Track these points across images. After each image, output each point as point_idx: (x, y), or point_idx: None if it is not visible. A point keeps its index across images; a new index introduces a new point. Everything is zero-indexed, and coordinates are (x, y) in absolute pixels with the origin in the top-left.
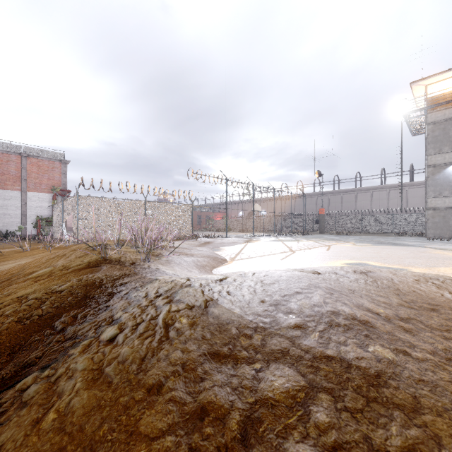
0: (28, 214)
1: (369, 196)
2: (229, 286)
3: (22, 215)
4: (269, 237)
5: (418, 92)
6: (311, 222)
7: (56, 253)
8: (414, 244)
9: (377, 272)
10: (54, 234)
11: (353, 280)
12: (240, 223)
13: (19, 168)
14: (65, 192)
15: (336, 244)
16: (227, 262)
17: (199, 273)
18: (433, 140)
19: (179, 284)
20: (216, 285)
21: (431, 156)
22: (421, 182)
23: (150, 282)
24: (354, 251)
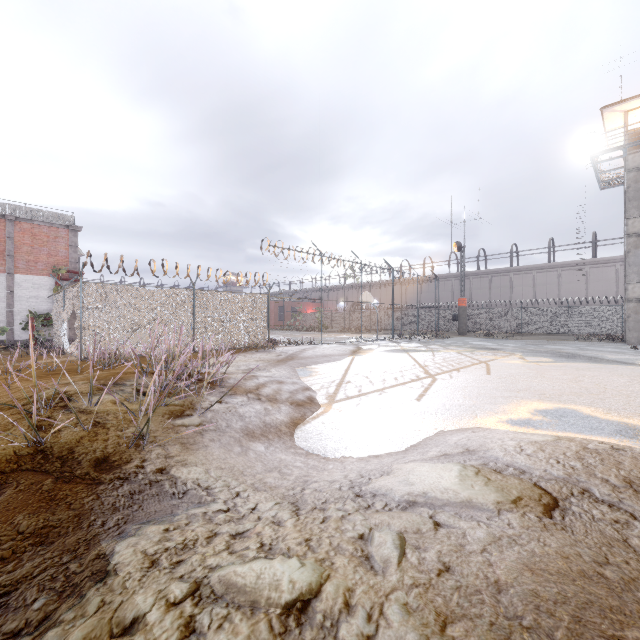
0: (17, 308)
1: (531, 279)
2: None
3: (6, 309)
4: (386, 343)
5: (612, 123)
6: (445, 318)
7: None
8: (619, 358)
9: None
10: (54, 341)
11: None
12: (341, 318)
13: (2, 238)
14: (75, 274)
15: (495, 358)
16: (322, 407)
17: (265, 452)
18: (636, 196)
19: None
20: None
21: (634, 219)
22: (610, 259)
23: (78, 593)
24: (533, 375)
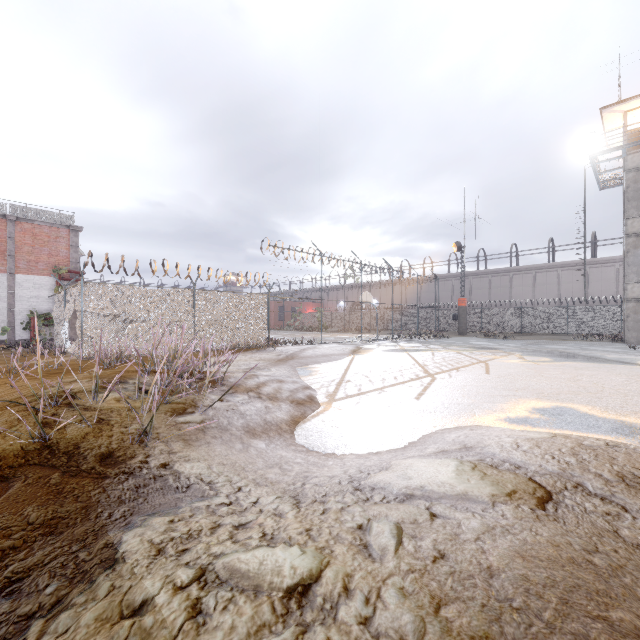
0: (17, 308)
1: (531, 279)
2: None
3: (7, 309)
4: (385, 343)
5: (611, 123)
6: (445, 318)
7: None
8: (618, 357)
9: None
10: (55, 340)
11: None
12: (341, 318)
13: (3, 238)
14: (75, 274)
15: (494, 357)
16: (322, 406)
17: (266, 449)
18: (635, 196)
19: None
20: None
21: (633, 220)
22: (609, 259)
23: (89, 579)
24: (532, 374)
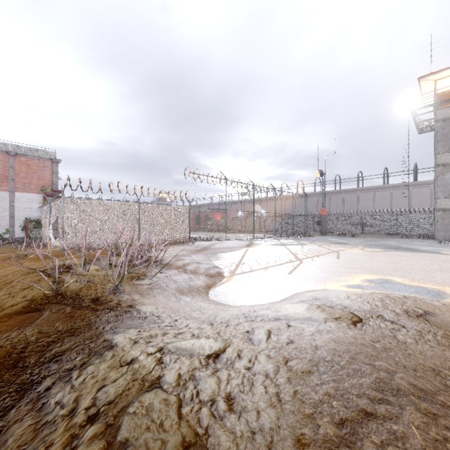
0: (16, 216)
1: (372, 196)
2: (229, 378)
3: (10, 216)
4: (270, 240)
5: (426, 88)
6: (312, 223)
7: (4, 277)
8: (428, 249)
9: (438, 315)
10: (43, 238)
11: (417, 337)
12: (239, 223)
13: (6, 167)
14: (56, 192)
15: (344, 249)
16: (226, 278)
17: (190, 301)
18: (442, 138)
19: (139, 379)
20: (206, 379)
21: (441, 155)
22: (426, 182)
23: (99, 354)
24: (367, 259)
